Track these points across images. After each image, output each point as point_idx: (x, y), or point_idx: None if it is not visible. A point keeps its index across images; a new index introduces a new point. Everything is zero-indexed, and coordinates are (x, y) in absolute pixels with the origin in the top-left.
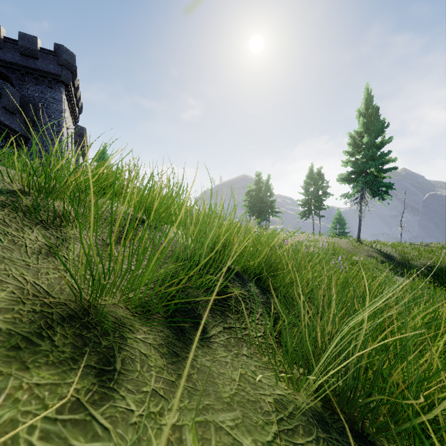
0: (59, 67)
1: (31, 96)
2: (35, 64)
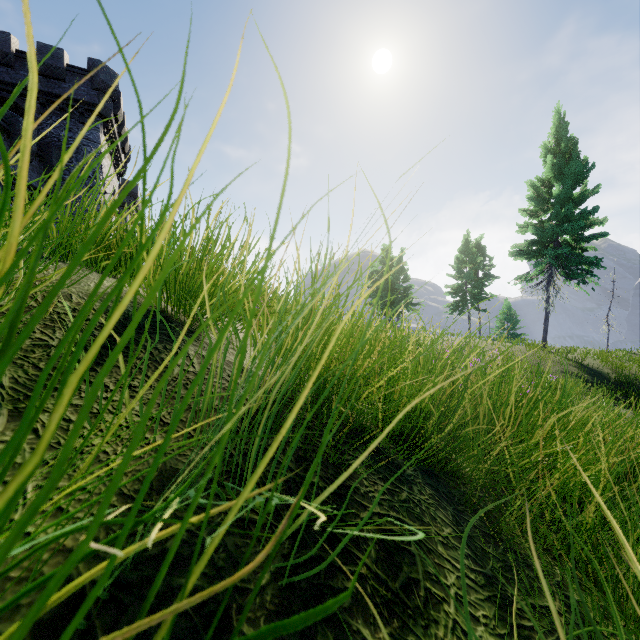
0: (95, 92)
1: (54, 136)
2: (60, 89)
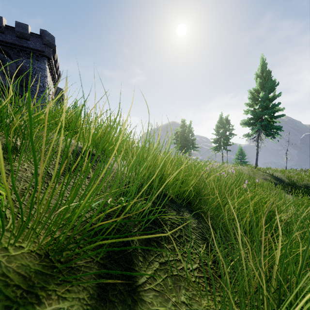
0: (43, 45)
1: (24, 66)
2: (26, 44)
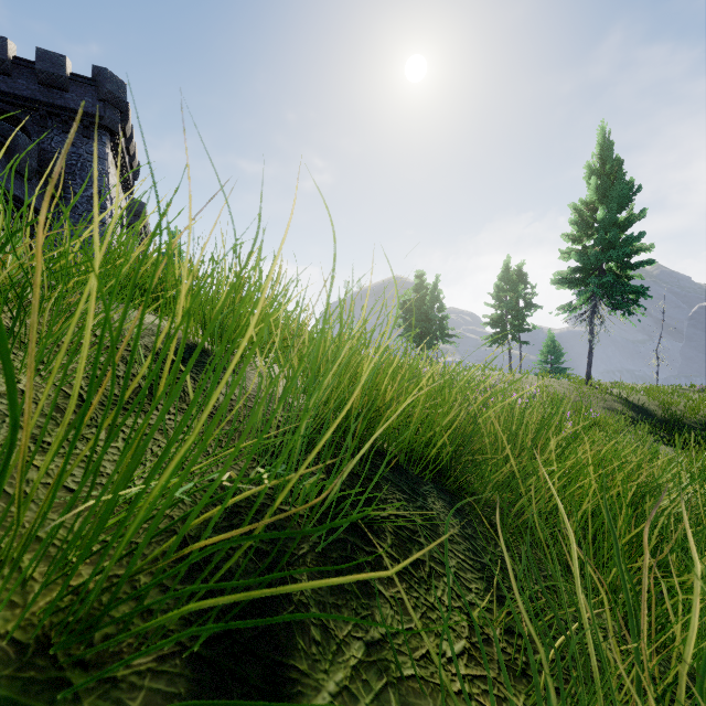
0: (101, 103)
1: (56, 151)
2: (62, 99)
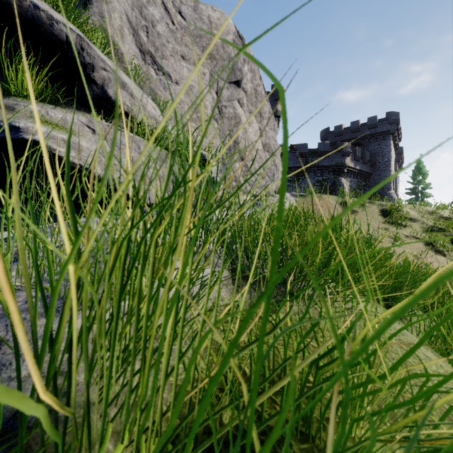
0: (389, 125)
1: (372, 149)
2: (375, 131)
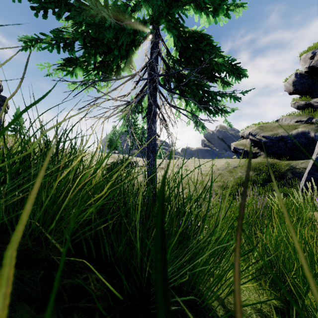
0: None
1: None
2: None
